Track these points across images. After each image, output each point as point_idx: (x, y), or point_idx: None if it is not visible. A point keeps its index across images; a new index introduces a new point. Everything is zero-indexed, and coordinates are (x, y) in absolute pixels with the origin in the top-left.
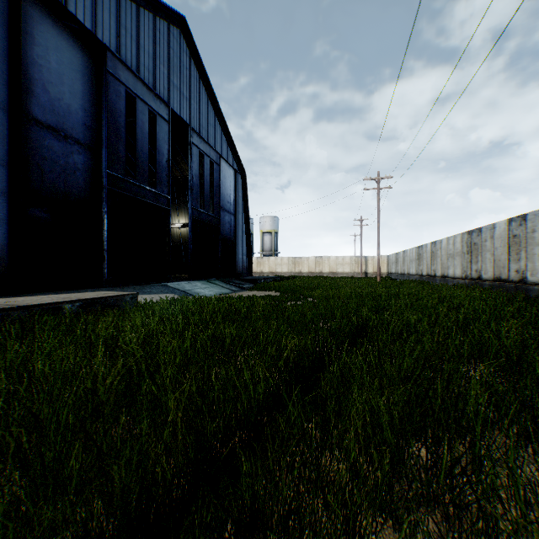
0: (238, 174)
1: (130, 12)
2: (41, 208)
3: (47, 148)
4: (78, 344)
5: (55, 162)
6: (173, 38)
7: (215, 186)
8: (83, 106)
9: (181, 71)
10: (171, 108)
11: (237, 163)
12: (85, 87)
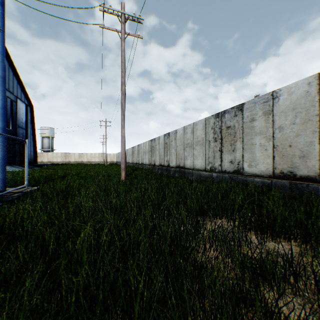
0: (28, 106)
1: None
2: None
3: None
4: None
5: None
6: None
7: (14, 114)
8: None
9: None
10: None
11: (28, 100)
12: None
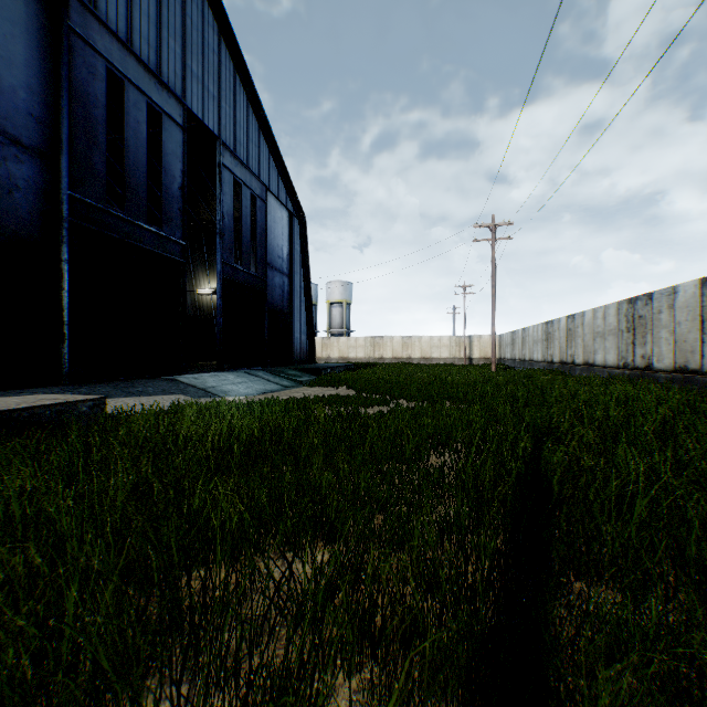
0: (295, 218)
1: None
2: None
3: None
4: None
5: None
6: (192, 1)
7: (259, 232)
8: (28, 83)
9: (205, 54)
10: (187, 107)
11: (292, 202)
12: (31, 52)
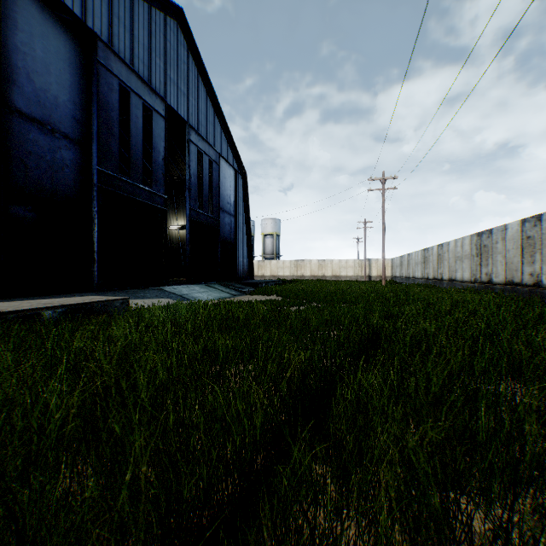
0: (239, 174)
1: (124, 0)
2: (25, 206)
3: (32, 142)
4: (44, 360)
5: (40, 158)
6: (170, 30)
7: (214, 186)
8: (72, 98)
9: (178, 65)
10: (168, 103)
11: (237, 163)
12: (74, 78)
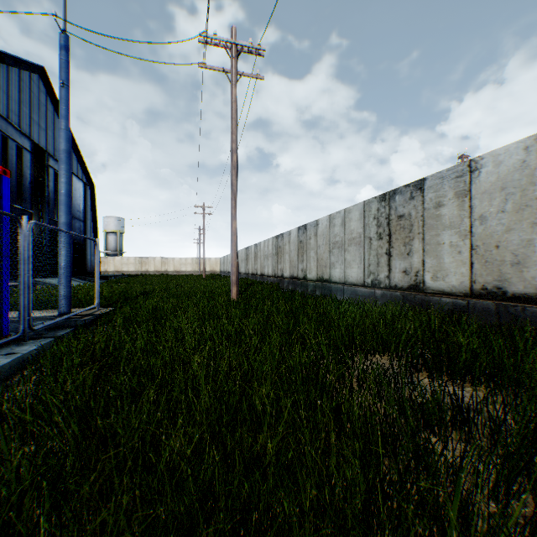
0: (88, 186)
1: (4, 72)
2: None
3: None
4: None
5: None
6: (35, 83)
7: None
8: None
9: (40, 108)
10: (33, 140)
11: (86, 177)
12: None
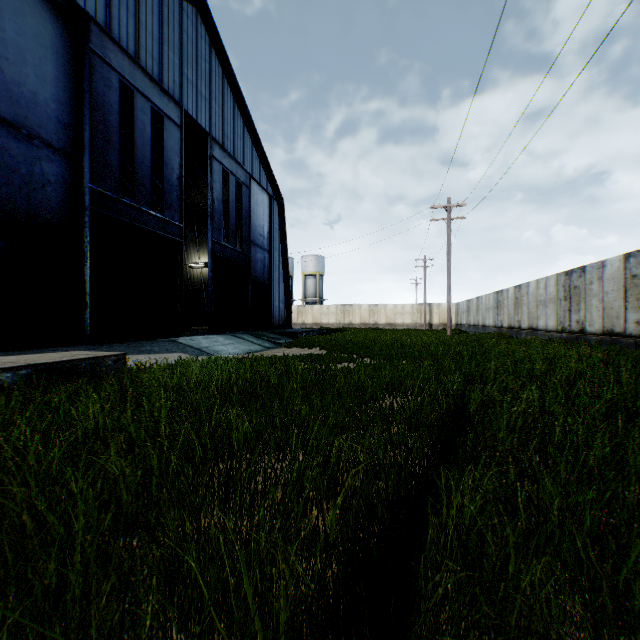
0: (274, 201)
1: None
2: None
3: (1, 150)
4: None
5: (13, 171)
6: (188, 18)
7: (243, 214)
8: (57, 96)
9: (198, 62)
10: (184, 109)
11: (272, 187)
12: (60, 70)
